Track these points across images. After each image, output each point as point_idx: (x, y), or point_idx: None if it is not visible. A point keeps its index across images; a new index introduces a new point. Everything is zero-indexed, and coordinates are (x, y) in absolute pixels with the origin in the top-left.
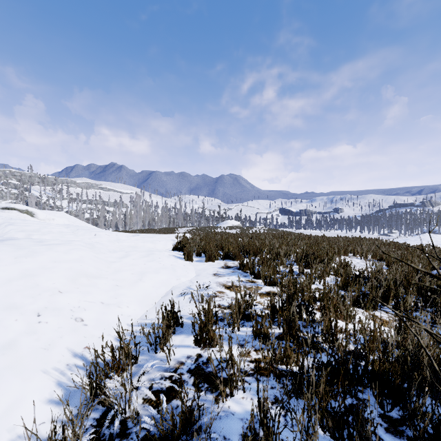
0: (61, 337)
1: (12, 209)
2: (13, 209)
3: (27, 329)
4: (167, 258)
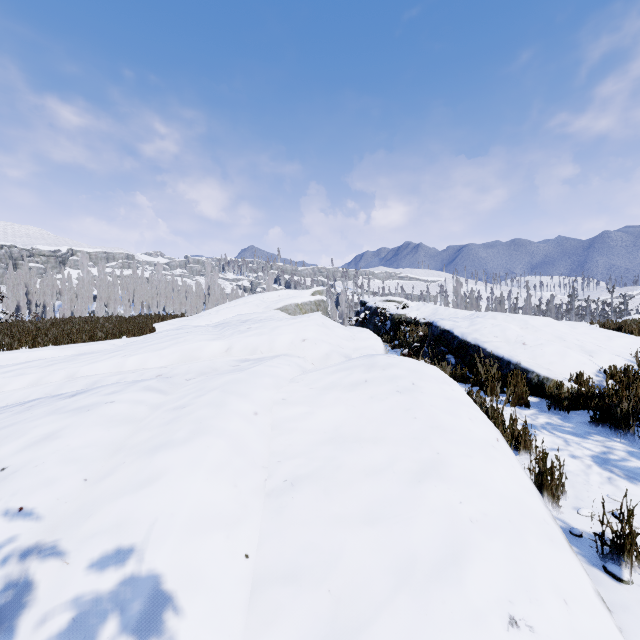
0: (600, 349)
1: (391, 301)
2: (392, 301)
3: (581, 343)
4: (615, 332)
